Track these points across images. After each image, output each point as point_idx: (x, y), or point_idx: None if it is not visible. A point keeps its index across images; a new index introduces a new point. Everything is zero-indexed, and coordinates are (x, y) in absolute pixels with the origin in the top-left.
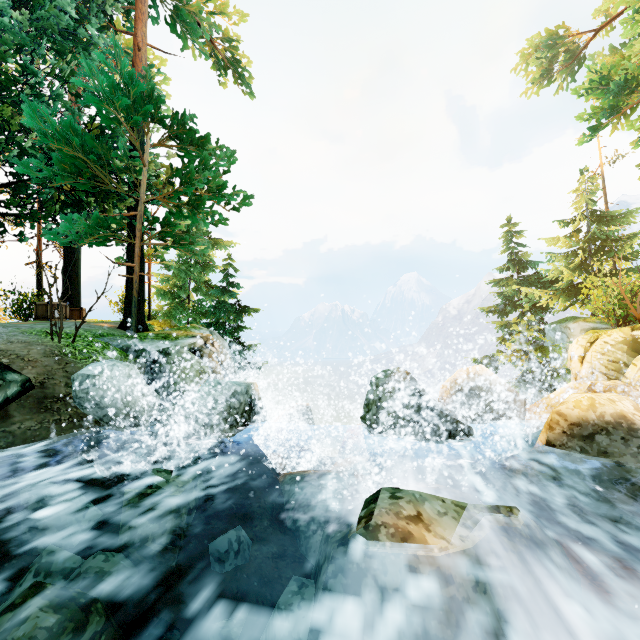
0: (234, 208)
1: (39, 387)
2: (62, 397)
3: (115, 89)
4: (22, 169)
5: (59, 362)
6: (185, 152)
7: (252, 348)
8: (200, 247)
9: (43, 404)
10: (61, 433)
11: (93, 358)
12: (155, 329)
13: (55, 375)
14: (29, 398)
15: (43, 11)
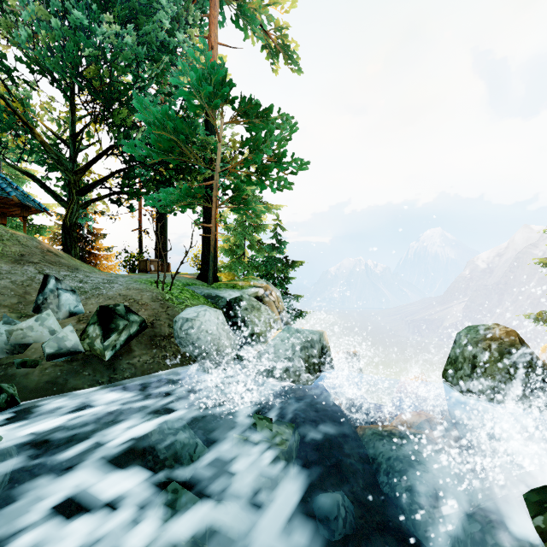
0: (293, 171)
1: (150, 327)
2: (166, 336)
3: (201, 76)
4: (134, 153)
5: (162, 306)
6: (251, 126)
7: (297, 297)
8: (255, 211)
9: (154, 341)
10: (168, 367)
11: (185, 303)
12: (222, 280)
13: (160, 317)
14: (144, 336)
15: (147, 27)
